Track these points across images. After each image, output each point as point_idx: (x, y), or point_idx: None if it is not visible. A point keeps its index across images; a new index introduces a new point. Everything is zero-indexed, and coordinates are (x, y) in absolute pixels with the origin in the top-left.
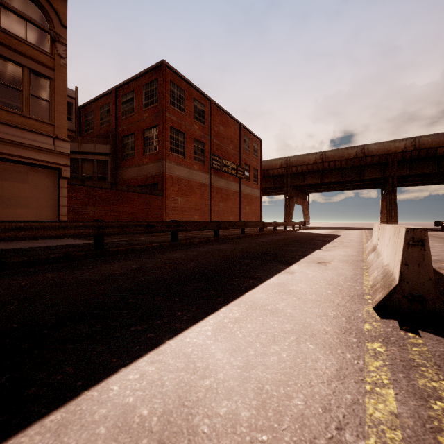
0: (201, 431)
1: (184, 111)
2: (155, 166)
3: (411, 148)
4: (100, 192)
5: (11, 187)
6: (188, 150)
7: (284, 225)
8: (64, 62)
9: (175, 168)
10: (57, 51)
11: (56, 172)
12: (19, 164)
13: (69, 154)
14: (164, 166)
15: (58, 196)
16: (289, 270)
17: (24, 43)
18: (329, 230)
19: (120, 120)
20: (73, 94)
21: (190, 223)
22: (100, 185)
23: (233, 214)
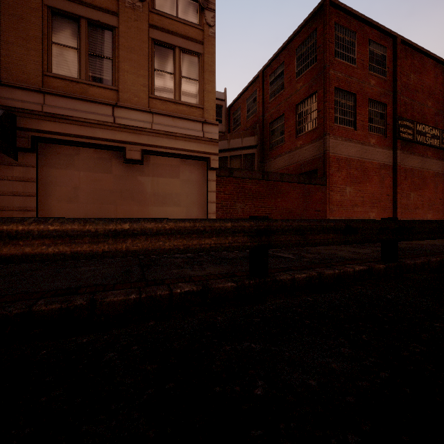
0: None
1: (355, 62)
2: (313, 146)
3: None
4: (249, 184)
5: (164, 183)
6: (360, 117)
7: None
8: (212, 31)
9: (341, 146)
10: (206, 20)
11: (205, 163)
12: (171, 157)
13: (217, 140)
14: (327, 143)
15: (207, 191)
16: None
17: (175, 20)
18: None
19: (267, 104)
20: (223, 96)
21: (421, 222)
22: (250, 175)
23: (432, 210)
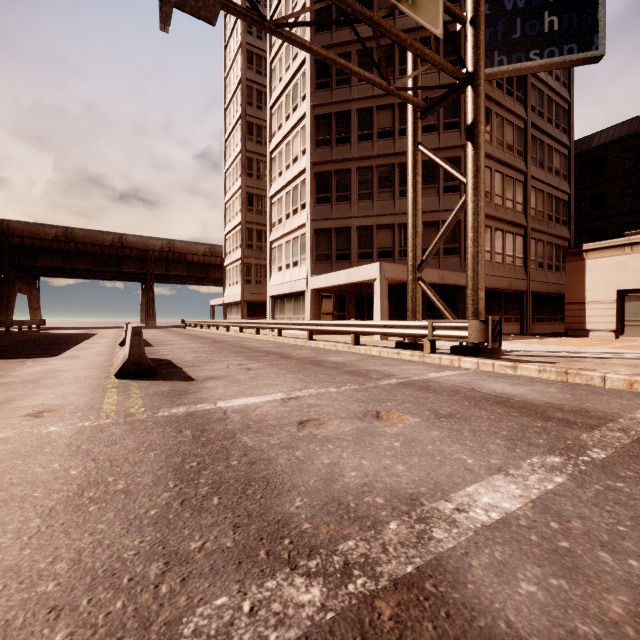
0: (91, 352)
1: None
2: None
3: (167, 249)
4: None
5: None
6: None
7: (20, 325)
8: None
9: None
10: None
11: None
12: None
13: None
14: None
15: None
16: (80, 345)
17: None
18: (81, 330)
19: None
20: None
21: None
22: None
23: None
